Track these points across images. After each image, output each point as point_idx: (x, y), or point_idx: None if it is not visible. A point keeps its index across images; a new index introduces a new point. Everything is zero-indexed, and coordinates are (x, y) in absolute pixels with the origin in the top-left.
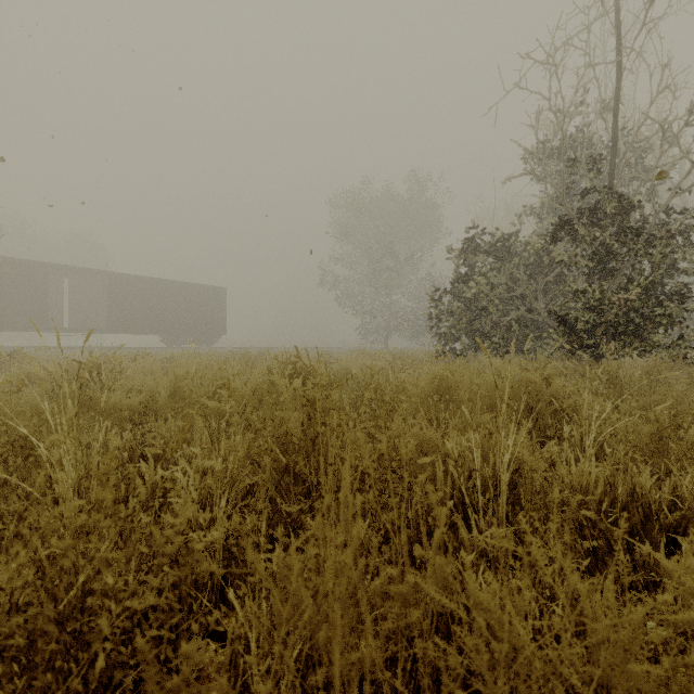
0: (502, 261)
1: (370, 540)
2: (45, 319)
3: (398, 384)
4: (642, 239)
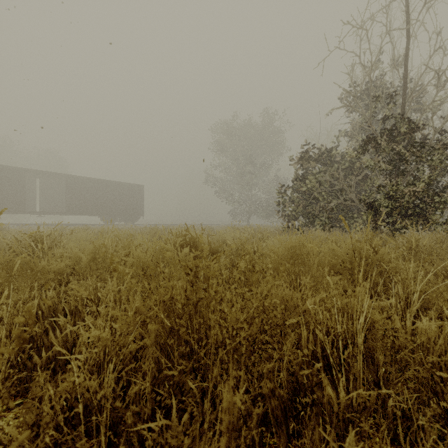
0: (327, 166)
1: (246, 402)
2: (23, 205)
3: (262, 252)
4: (425, 150)
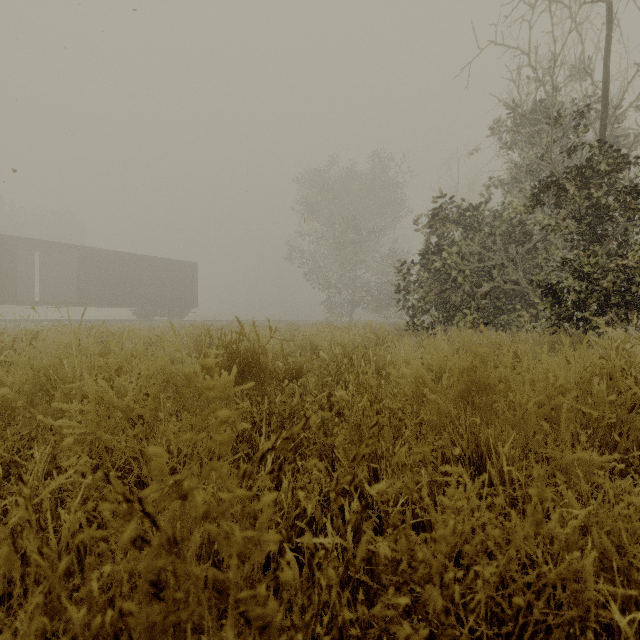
0: (474, 231)
1: None
2: (13, 292)
3: (397, 380)
4: None
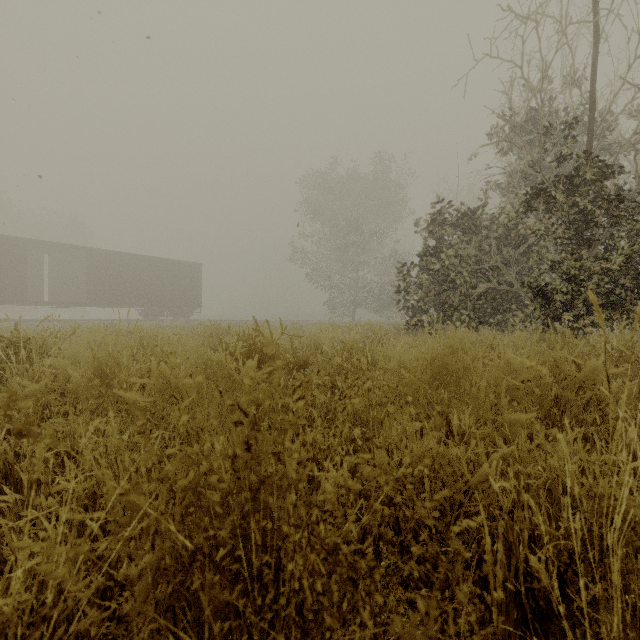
0: (471, 234)
1: None
2: (24, 292)
3: (385, 366)
4: (624, 206)
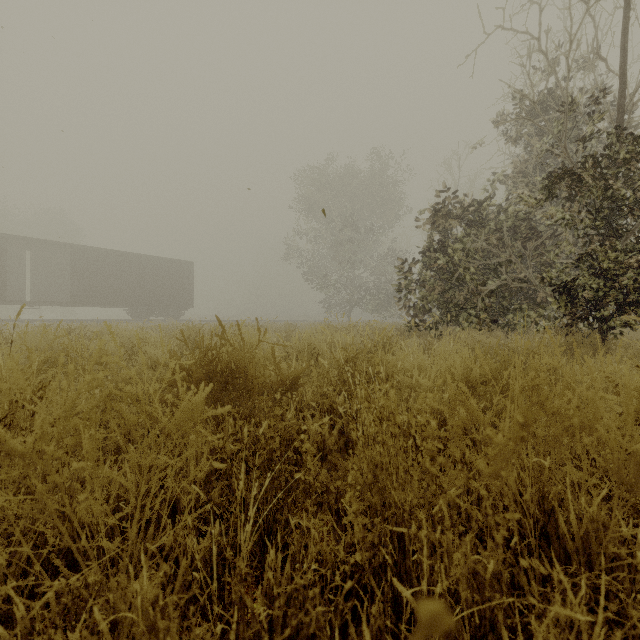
0: (479, 227)
1: None
2: (2, 291)
3: (428, 403)
4: None
